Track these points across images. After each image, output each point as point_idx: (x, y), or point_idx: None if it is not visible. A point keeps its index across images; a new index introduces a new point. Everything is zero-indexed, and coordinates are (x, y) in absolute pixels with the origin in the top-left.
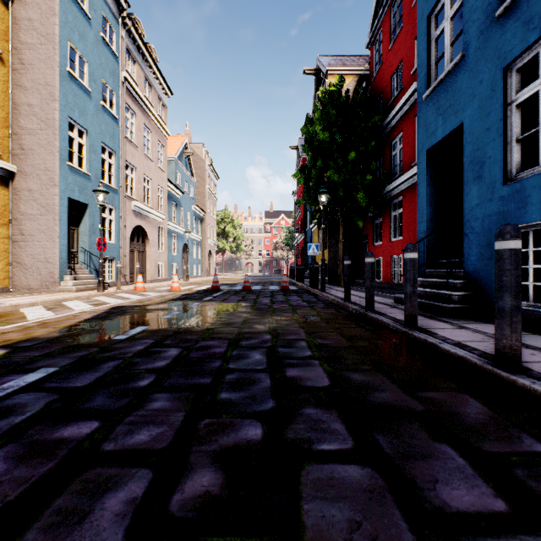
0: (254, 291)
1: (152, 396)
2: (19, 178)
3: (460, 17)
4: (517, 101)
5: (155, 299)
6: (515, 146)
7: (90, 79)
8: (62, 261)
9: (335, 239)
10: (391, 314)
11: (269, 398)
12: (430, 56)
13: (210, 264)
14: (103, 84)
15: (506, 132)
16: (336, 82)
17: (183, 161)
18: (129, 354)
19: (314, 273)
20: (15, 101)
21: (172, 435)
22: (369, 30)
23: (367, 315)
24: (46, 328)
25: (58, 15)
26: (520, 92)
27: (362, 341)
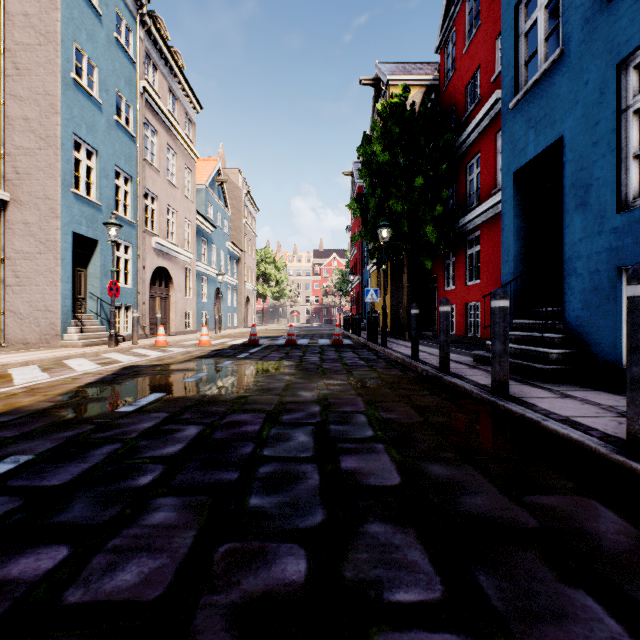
0: (299, 345)
1: (153, 501)
2: (13, 209)
3: (554, 7)
4: (635, 105)
5: (178, 356)
6: (632, 164)
7: (100, 88)
8: (65, 310)
9: (397, 283)
10: (472, 378)
11: (317, 506)
12: (518, 55)
13: (247, 312)
14: (117, 95)
15: (620, 146)
16: (399, 93)
17: (216, 189)
18: (133, 434)
19: (372, 324)
20: (8, 114)
21: (173, 574)
22: (439, 30)
23: (441, 379)
24: (34, 396)
25: (61, 9)
26: (639, 94)
27: (438, 415)
